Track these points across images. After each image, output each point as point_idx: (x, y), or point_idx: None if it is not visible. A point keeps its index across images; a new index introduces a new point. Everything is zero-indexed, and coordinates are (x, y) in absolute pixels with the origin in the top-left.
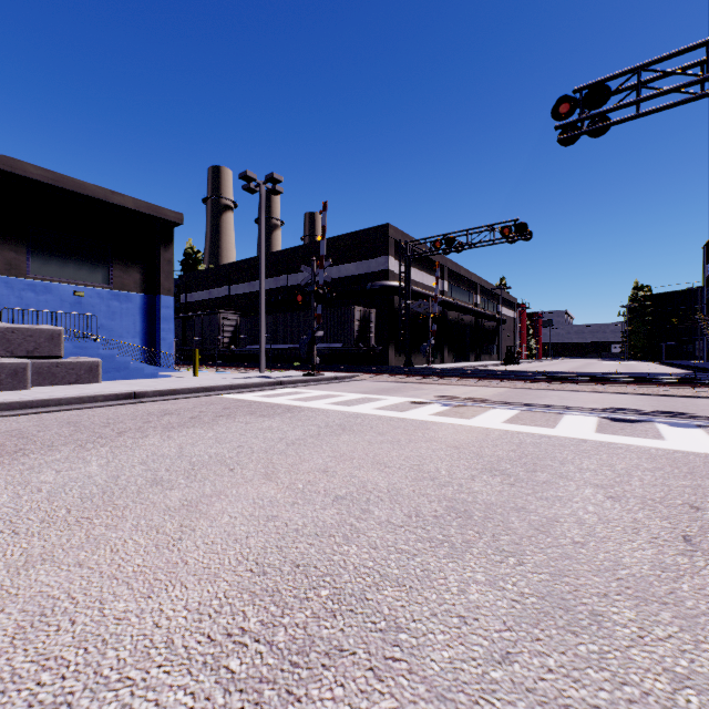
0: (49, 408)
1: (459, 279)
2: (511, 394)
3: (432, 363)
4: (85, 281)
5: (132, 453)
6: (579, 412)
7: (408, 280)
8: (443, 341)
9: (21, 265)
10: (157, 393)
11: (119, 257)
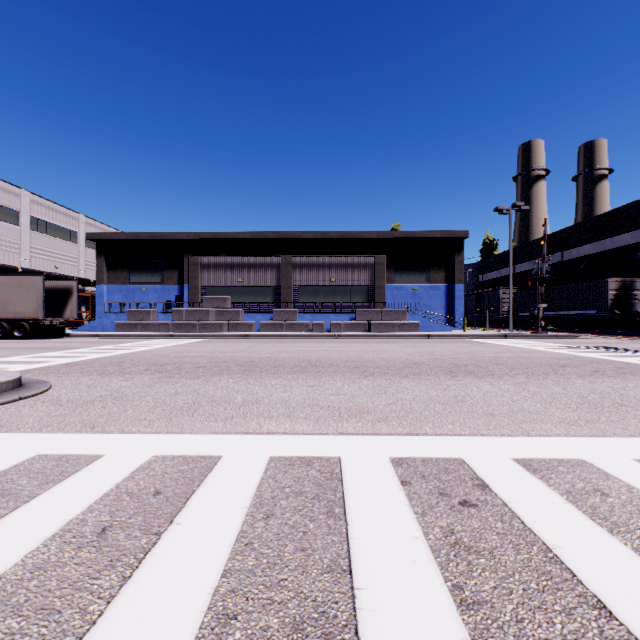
0: (402, 337)
1: None
2: None
3: None
4: (417, 282)
5: (418, 344)
6: None
7: None
8: None
9: (392, 278)
10: (437, 336)
11: (432, 265)
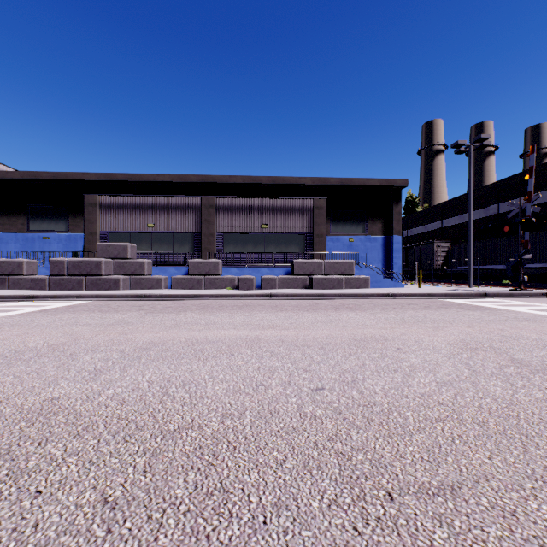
0: (357, 297)
1: None
2: None
3: None
4: (353, 233)
5: (404, 314)
6: None
7: None
8: None
9: (327, 229)
10: (401, 295)
11: (369, 216)
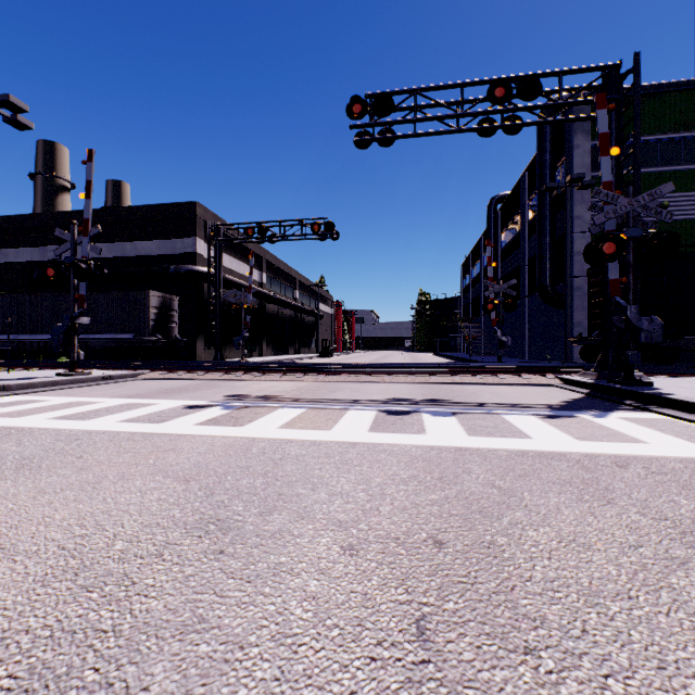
0: None
1: (279, 273)
2: (309, 389)
3: (250, 357)
4: None
5: None
6: (363, 406)
7: (218, 267)
8: (262, 334)
9: None
10: None
11: None
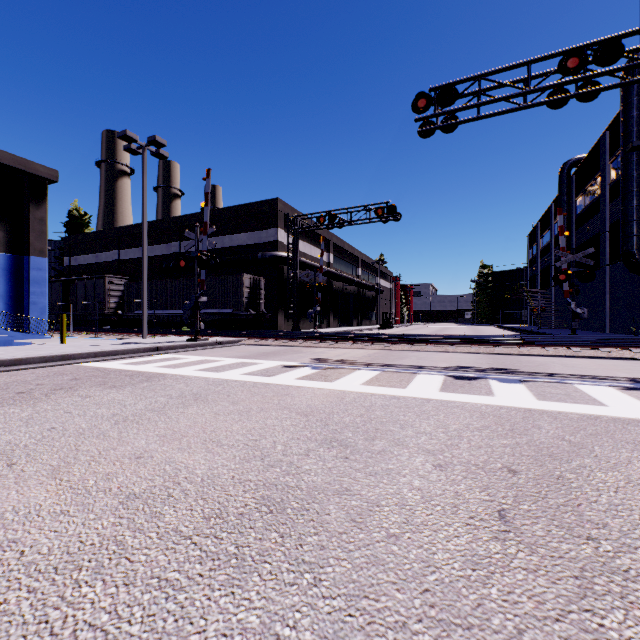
0: None
1: (343, 253)
2: (378, 356)
3: (319, 328)
4: None
5: None
6: (431, 371)
7: (295, 251)
8: (329, 308)
9: None
10: None
11: None
